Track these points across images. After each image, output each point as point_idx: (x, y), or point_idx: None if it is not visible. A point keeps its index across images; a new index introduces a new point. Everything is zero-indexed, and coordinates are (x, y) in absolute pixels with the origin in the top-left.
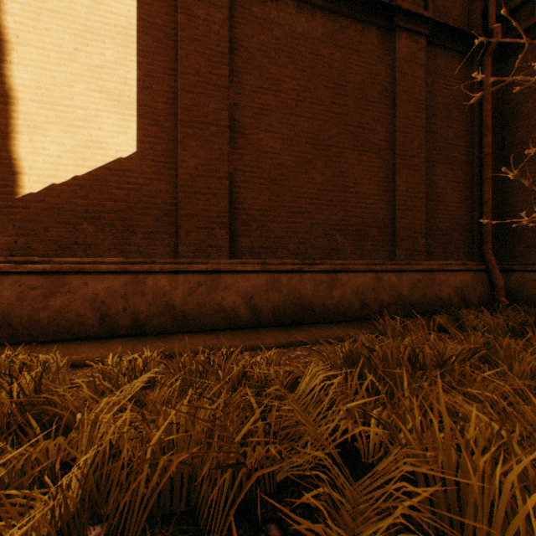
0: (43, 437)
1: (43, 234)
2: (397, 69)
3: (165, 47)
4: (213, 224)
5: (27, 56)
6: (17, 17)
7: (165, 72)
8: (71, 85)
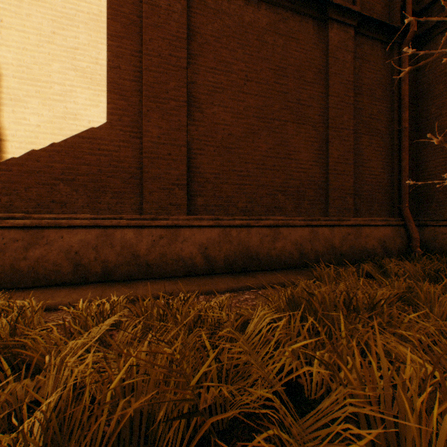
0: (16, 376)
1: (24, 193)
2: (330, 55)
3: (131, 32)
4: (173, 186)
5: (9, 38)
6: (0, 3)
7: (131, 54)
8: (49, 64)
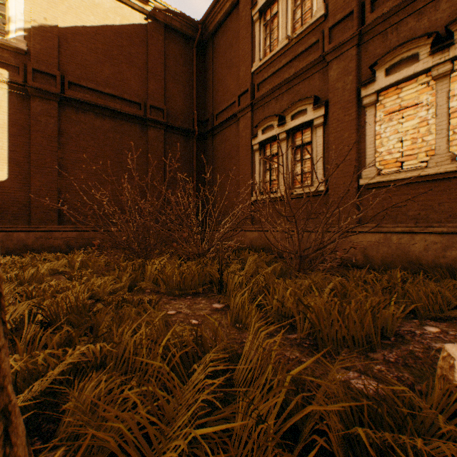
0: None
1: None
2: (149, 143)
3: (24, 133)
4: (50, 211)
5: None
6: None
7: (24, 144)
8: None
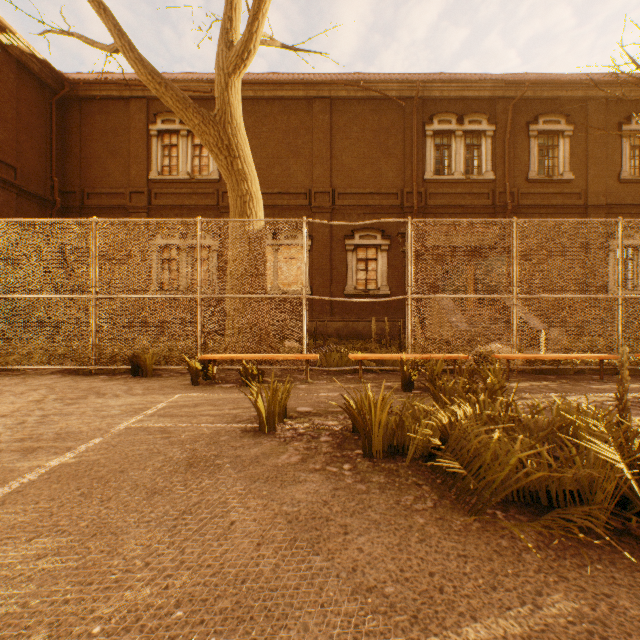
0: None
1: None
2: None
3: None
4: None
5: None
6: None
7: None
8: None
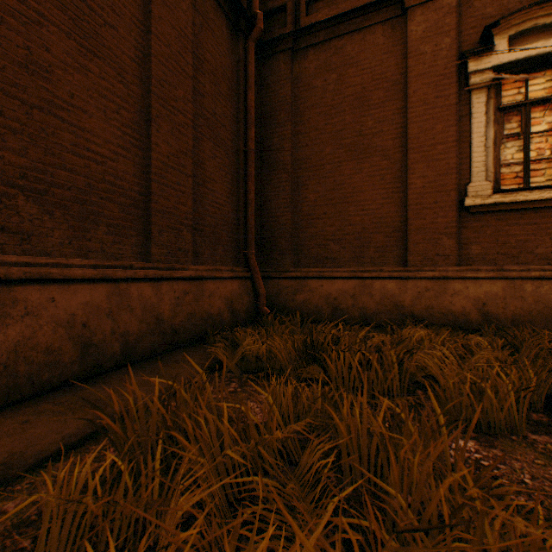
0: None
1: None
2: None
3: None
4: None
5: None
6: None
7: None
8: None
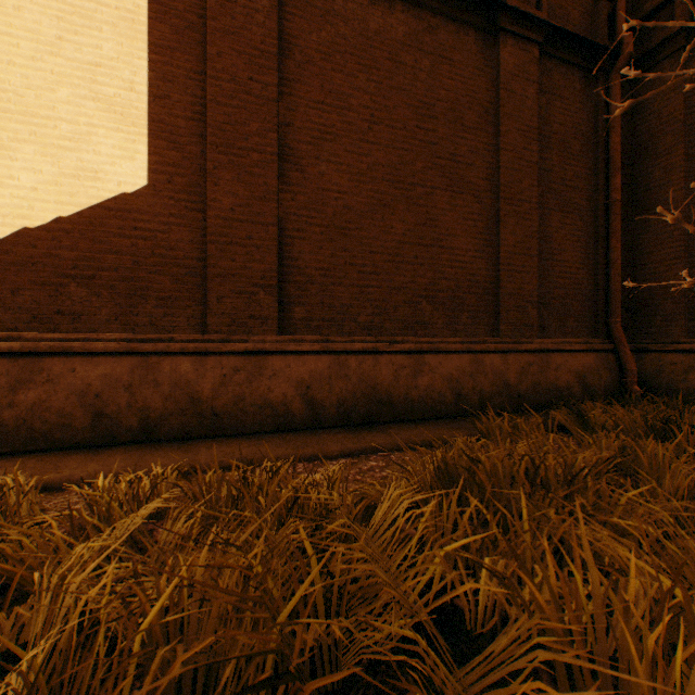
0: None
1: (10, 298)
2: (501, 86)
3: (188, 41)
4: (255, 288)
5: None
6: None
7: (188, 76)
8: (52, 89)
